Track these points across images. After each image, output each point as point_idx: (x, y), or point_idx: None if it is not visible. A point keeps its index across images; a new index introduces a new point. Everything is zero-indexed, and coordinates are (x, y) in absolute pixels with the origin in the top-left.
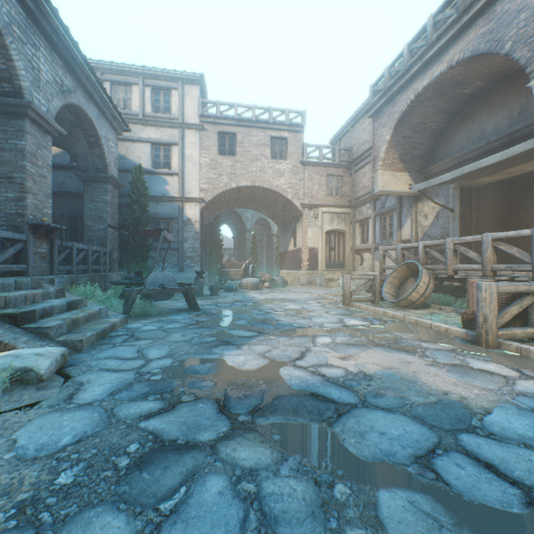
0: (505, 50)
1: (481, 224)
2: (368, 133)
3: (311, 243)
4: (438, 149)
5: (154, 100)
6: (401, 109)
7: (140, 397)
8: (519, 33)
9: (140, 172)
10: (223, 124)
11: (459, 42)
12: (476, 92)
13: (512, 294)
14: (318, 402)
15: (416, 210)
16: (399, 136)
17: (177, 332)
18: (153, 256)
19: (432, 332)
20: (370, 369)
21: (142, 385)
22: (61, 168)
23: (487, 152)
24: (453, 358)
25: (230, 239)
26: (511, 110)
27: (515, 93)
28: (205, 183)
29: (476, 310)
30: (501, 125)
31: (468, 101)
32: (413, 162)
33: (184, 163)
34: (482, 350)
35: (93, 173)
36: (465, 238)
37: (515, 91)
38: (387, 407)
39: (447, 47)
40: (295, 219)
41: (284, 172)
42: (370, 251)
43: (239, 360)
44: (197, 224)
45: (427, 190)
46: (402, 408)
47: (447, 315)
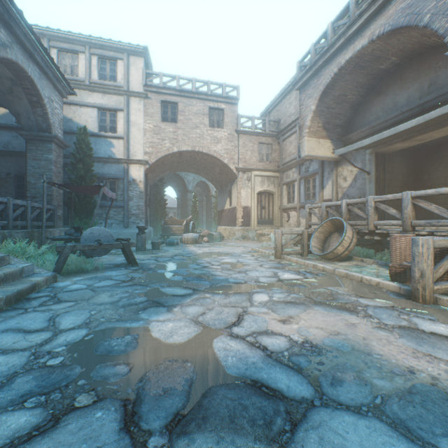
0: (424, 22)
1: (392, 186)
2: (294, 107)
3: (245, 202)
4: (356, 120)
5: (101, 68)
6: (326, 81)
7: (13, 403)
8: (438, 6)
9: (85, 133)
10: (165, 94)
11: (380, 18)
12: (391, 68)
13: (441, 249)
14: (262, 399)
15: (337, 173)
16: (323, 106)
17: (105, 291)
18: (99, 213)
19: (364, 286)
20: (316, 335)
21: (29, 376)
22: (7, 128)
23: (400, 121)
24: (398, 318)
25: (175, 199)
26: (421, 84)
27: (425, 68)
28: (149, 146)
29: (411, 265)
30: (412, 97)
31: (383, 76)
32: (334, 130)
33: (129, 127)
34: (421, 307)
35: (35, 132)
36: (386, 196)
37: (425, 66)
38: (353, 404)
39: (368, 23)
40: (231, 181)
41: (221, 139)
42: (296, 209)
43: (167, 329)
44: (141, 184)
45: (346, 156)
46: (373, 405)
47: (371, 267)
